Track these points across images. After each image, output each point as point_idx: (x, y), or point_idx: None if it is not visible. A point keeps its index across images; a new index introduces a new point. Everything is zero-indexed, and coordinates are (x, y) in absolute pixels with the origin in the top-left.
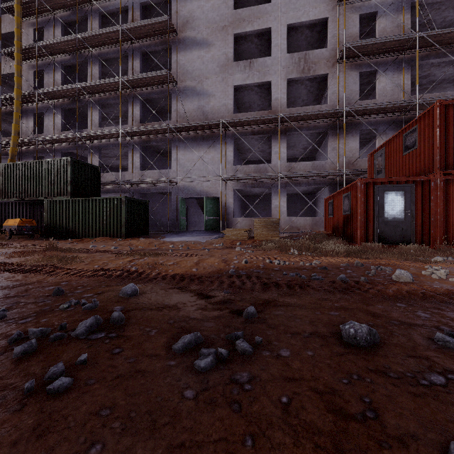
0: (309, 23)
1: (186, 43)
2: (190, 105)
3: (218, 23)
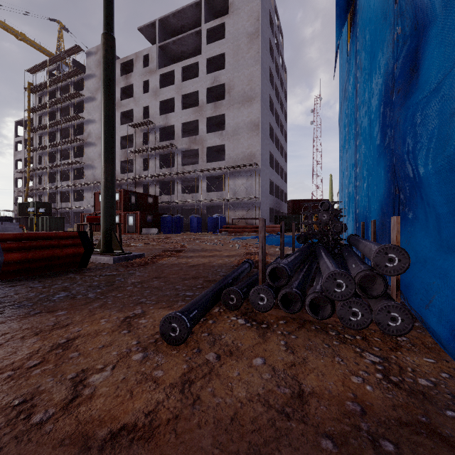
0: (129, 135)
1: (88, 144)
2: (90, 172)
3: (99, 135)
